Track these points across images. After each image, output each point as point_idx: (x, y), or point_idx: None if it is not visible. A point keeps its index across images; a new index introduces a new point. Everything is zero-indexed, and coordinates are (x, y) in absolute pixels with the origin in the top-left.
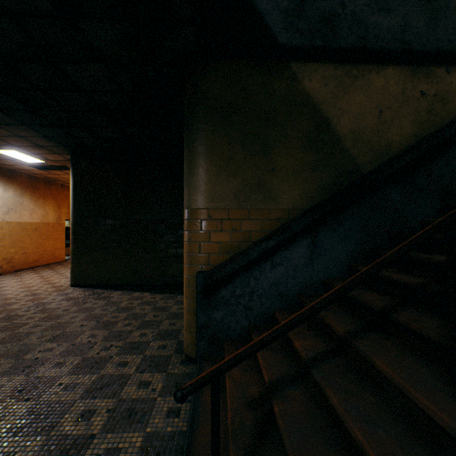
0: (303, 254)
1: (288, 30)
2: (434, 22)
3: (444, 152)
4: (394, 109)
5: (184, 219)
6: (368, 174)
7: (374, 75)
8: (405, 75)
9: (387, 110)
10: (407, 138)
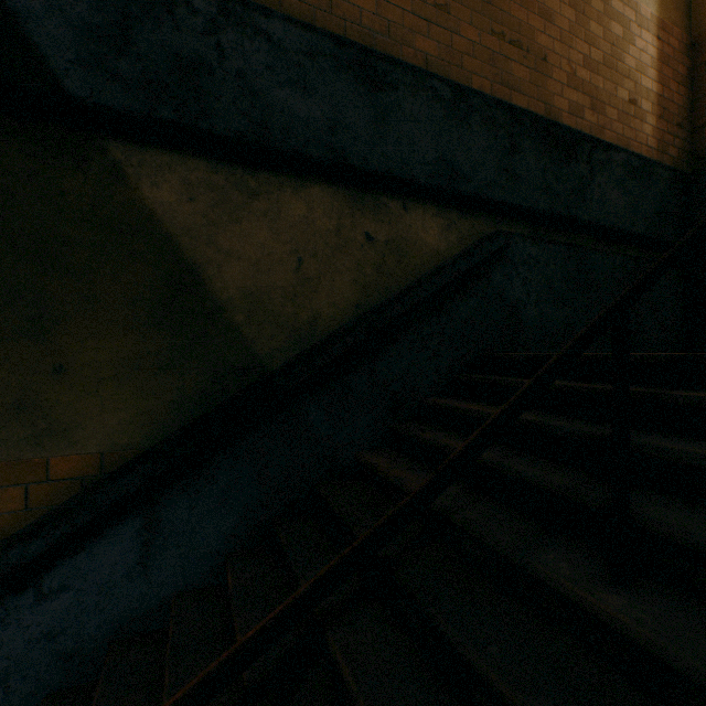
0: (126, 553)
1: (90, 69)
2: (382, 126)
3: (394, 339)
4: (324, 258)
5: None
6: (268, 378)
7: (289, 195)
8: (343, 203)
9: (313, 260)
10: (346, 310)
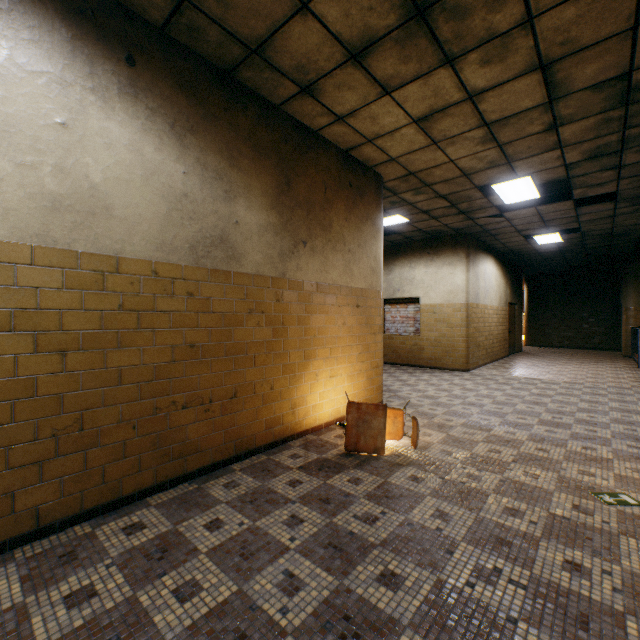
0: None
1: None
2: None
3: None
4: None
5: (623, 311)
6: None
7: None
8: None
9: None
10: None
